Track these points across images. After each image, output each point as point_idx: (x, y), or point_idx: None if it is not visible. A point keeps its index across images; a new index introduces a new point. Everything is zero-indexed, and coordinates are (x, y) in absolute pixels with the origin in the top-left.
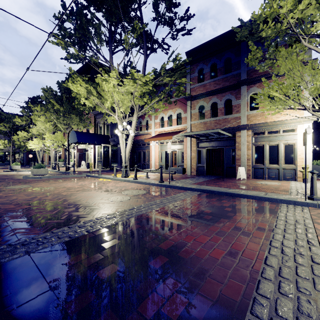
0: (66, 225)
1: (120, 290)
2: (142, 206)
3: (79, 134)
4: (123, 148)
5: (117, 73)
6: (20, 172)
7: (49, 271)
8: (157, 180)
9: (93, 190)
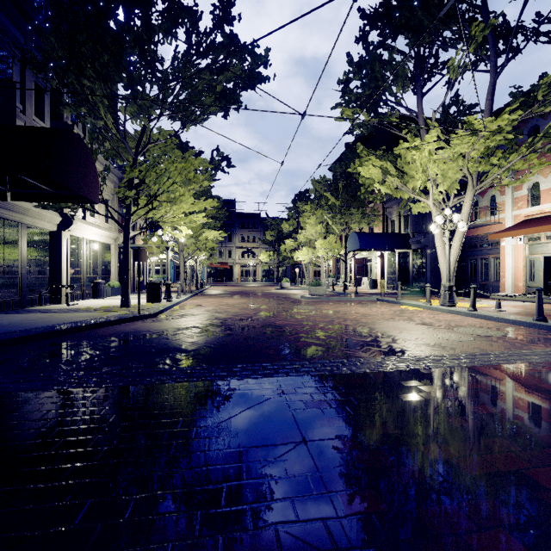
0: (394, 355)
1: (509, 429)
2: (506, 353)
3: (361, 236)
4: (442, 254)
5: (436, 131)
6: (291, 291)
7: (406, 390)
8: (525, 316)
9: (401, 321)
